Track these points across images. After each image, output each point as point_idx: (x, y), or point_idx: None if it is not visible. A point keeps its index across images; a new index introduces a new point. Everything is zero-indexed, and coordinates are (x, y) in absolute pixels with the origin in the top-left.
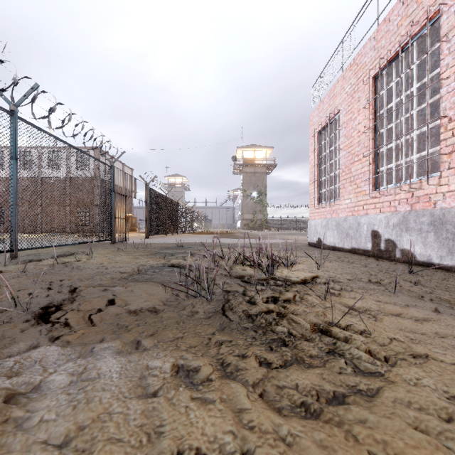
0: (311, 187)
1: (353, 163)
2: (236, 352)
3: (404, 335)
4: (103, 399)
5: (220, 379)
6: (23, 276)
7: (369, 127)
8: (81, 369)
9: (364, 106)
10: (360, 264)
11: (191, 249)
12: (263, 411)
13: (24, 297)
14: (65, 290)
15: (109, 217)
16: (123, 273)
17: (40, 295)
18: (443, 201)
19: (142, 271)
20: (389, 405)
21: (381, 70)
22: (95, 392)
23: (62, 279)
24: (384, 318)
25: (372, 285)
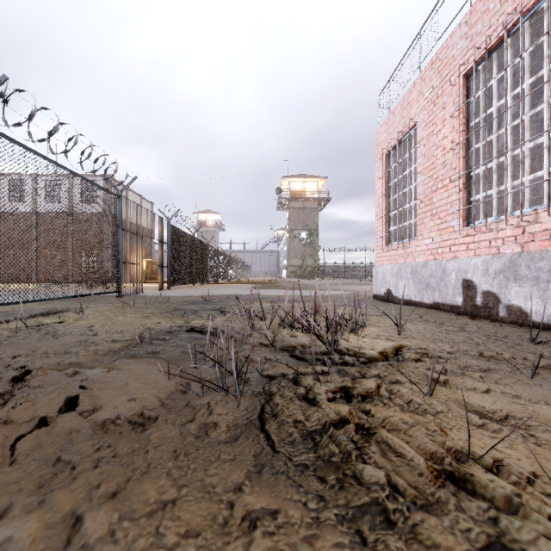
0: (378, 224)
1: (436, 191)
2: None
3: None
4: None
5: None
6: None
7: (459, 141)
8: None
9: (452, 114)
10: (454, 327)
11: (222, 304)
12: None
13: None
14: (8, 376)
15: (116, 262)
16: (116, 342)
17: None
18: None
19: (144, 340)
20: None
21: (476, 64)
22: None
23: (18, 353)
24: None
25: (488, 363)
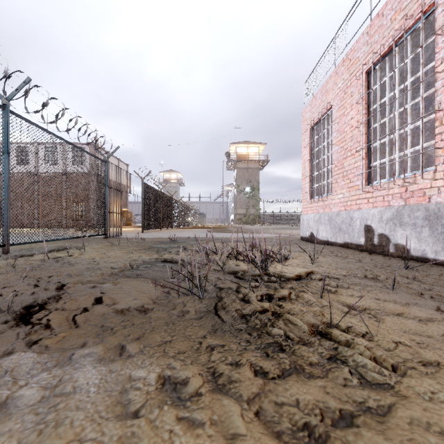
0: (304, 182)
1: (346, 158)
2: (229, 359)
3: (409, 338)
4: (75, 422)
5: (210, 394)
6: (11, 272)
7: (362, 122)
8: (55, 381)
9: (357, 101)
10: (354, 259)
11: (185, 243)
12: (260, 437)
13: (8, 295)
14: (52, 287)
15: (104, 211)
16: (114, 268)
17: (25, 292)
18: (439, 196)
19: (134, 267)
20: (405, 428)
21: (374, 64)
22: (67, 412)
23: (51, 275)
24: (386, 318)
25: (368, 281)
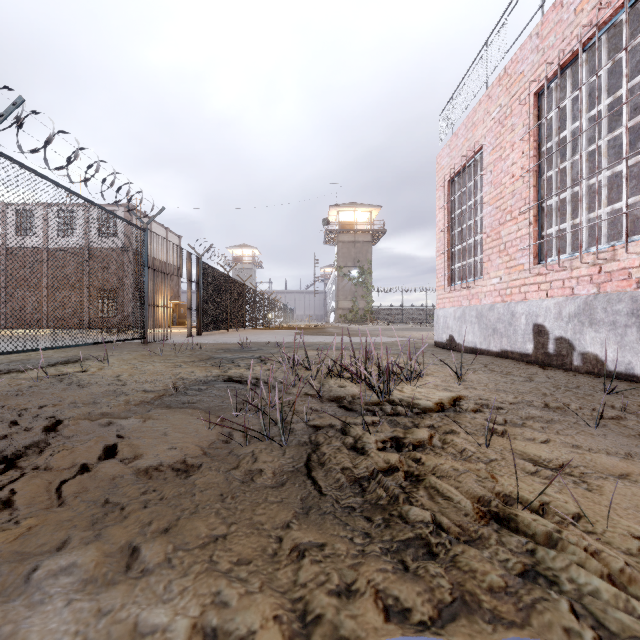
0: (439, 260)
1: (504, 224)
2: (333, 582)
3: None
4: None
5: None
6: None
7: (529, 168)
8: None
9: (521, 138)
10: (521, 377)
11: (262, 352)
12: None
13: None
14: (39, 426)
15: (141, 304)
16: (148, 392)
17: None
18: None
19: (179, 390)
20: None
21: (548, 81)
22: None
23: (45, 403)
24: (605, 485)
25: (553, 414)
